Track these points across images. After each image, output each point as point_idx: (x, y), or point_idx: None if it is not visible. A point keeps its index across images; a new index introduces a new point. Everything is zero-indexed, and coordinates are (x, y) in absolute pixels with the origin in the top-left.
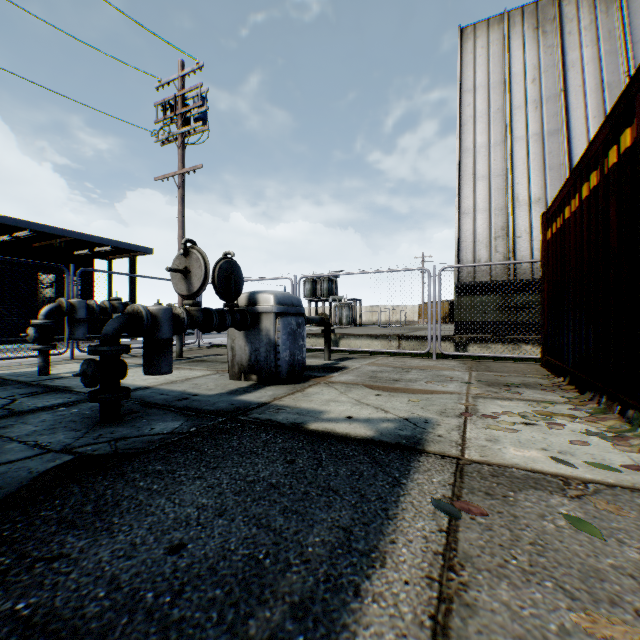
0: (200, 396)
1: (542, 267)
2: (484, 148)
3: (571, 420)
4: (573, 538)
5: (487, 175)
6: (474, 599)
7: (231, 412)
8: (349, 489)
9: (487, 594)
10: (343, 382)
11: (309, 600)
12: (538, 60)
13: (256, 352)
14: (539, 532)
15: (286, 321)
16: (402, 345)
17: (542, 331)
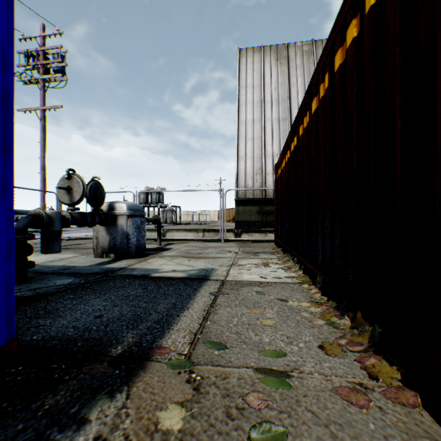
0: (78, 267)
1: (275, 192)
2: (251, 122)
3: (275, 264)
4: (256, 296)
5: (252, 138)
6: (218, 312)
7: (104, 273)
8: (174, 293)
9: (222, 310)
10: (169, 255)
11: (160, 320)
12: (278, 78)
13: (114, 239)
14: (245, 296)
15: (134, 220)
16: (205, 235)
17: (275, 225)
